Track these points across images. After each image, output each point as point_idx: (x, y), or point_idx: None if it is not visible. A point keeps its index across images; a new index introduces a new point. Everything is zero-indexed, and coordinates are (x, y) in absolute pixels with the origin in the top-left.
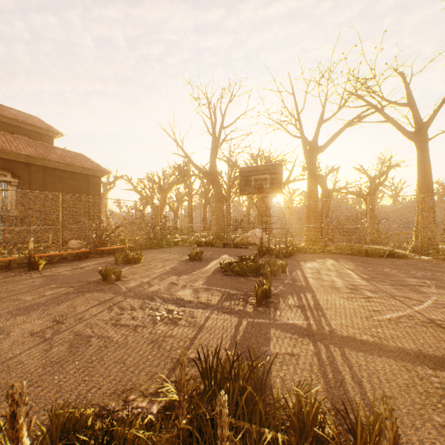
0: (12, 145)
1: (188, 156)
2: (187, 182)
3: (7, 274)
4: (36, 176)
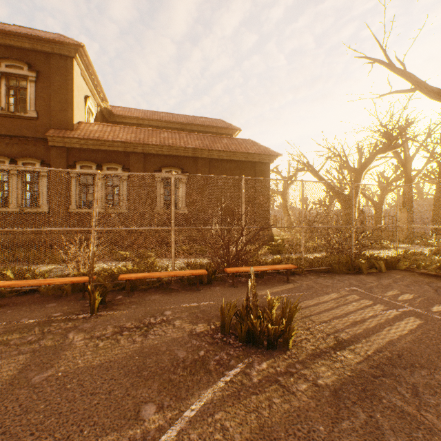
0: (182, 141)
1: (418, 81)
2: (400, 157)
3: (57, 310)
4: (202, 170)
